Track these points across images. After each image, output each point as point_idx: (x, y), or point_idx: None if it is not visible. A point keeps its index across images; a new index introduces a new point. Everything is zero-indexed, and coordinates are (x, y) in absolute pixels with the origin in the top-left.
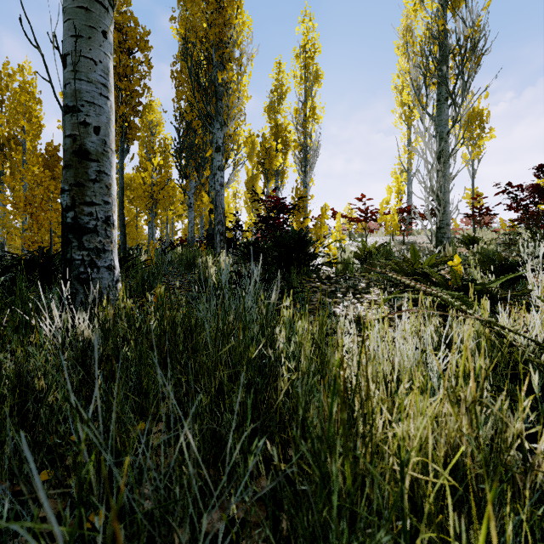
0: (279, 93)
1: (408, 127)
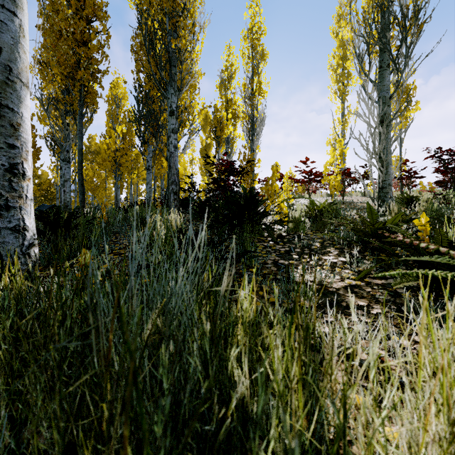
0: (229, 73)
1: (342, 102)
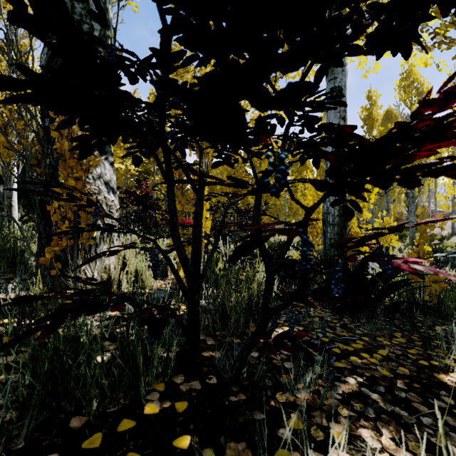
0: None
1: None
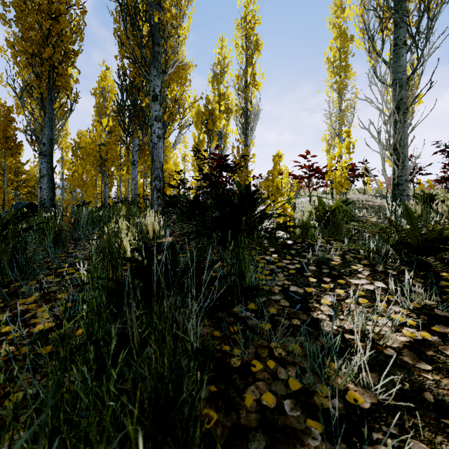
0: (222, 66)
1: (339, 96)
